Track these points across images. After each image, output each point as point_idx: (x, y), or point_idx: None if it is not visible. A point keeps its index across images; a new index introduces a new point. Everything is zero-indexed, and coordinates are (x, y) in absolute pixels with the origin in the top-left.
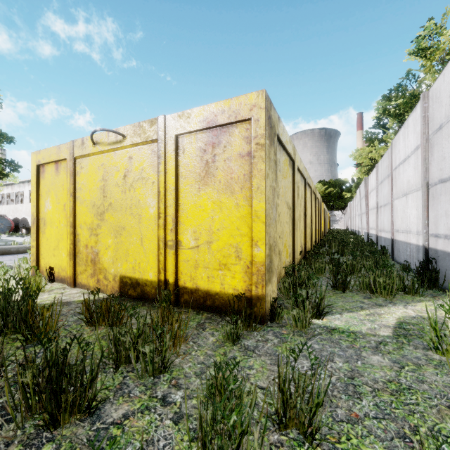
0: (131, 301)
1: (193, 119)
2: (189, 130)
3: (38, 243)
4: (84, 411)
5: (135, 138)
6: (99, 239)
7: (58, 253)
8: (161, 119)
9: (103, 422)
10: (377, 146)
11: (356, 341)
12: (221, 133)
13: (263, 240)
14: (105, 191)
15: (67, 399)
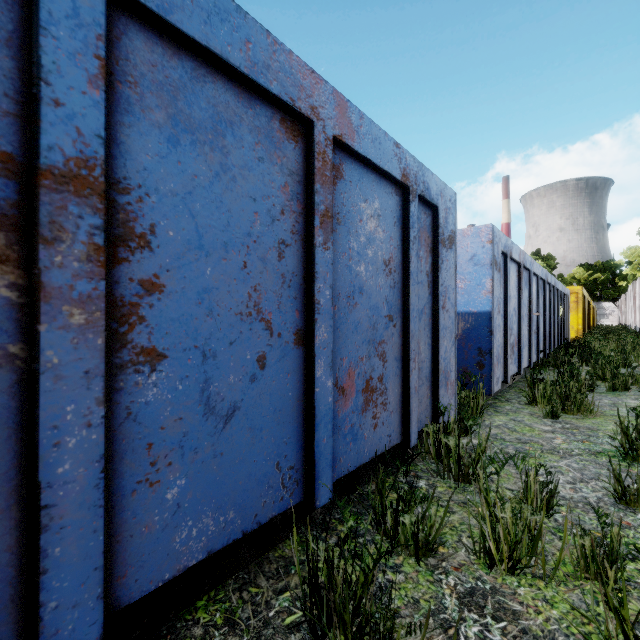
0: None
1: None
2: None
3: None
4: None
5: None
6: None
7: None
8: None
9: None
10: None
11: None
12: None
13: (581, 324)
14: None
15: None
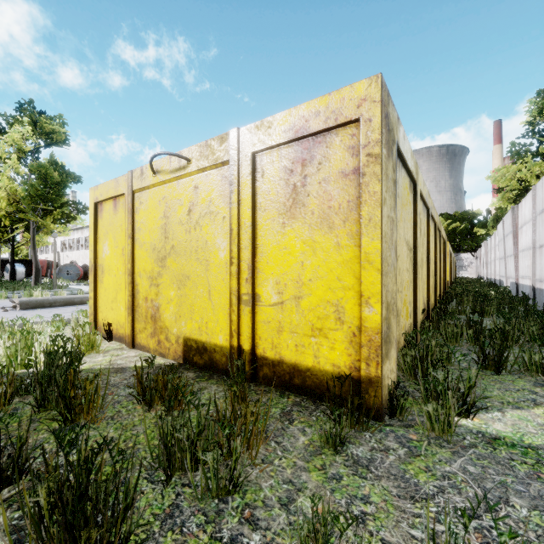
0: (196, 371)
1: (275, 130)
2: (270, 144)
3: (96, 294)
4: None
5: (201, 162)
6: (160, 290)
7: (116, 306)
8: (233, 134)
9: None
10: (529, 162)
11: (542, 465)
12: (314, 144)
13: (378, 297)
14: (166, 231)
15: (90, 536)
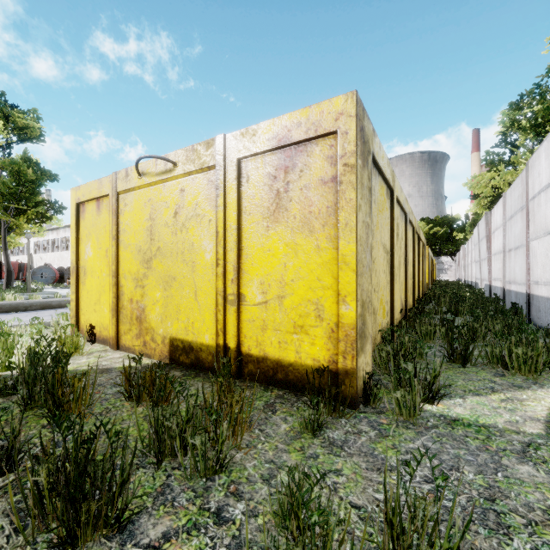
0: (182, 370)
1: (259, 137)
2: (255, 151)
3: (78, 296)
4: (112, 525)
5: (188, 166)
6: (146, 292)
7: (99, 308)
8: (219, 140)
9: (135, 543)
10: (502, 171)
11: (491, 440)
12: (296, 153)
13: (353, 295)
14: (152, 233)
15: (90, 508)
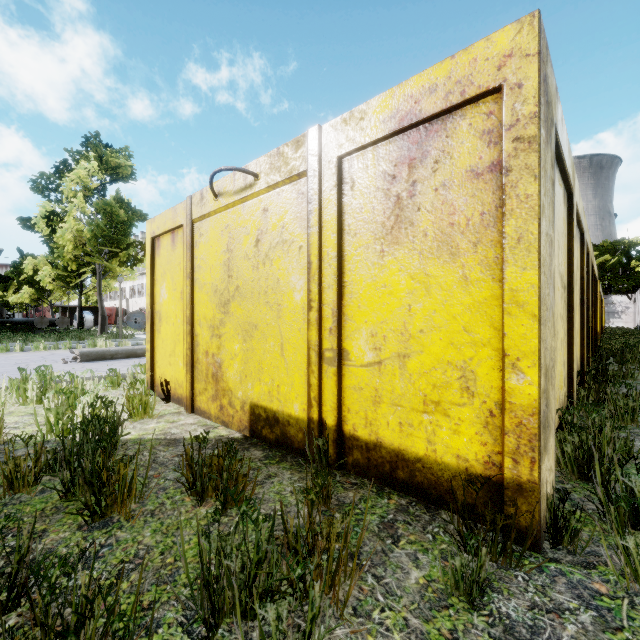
0: (265, 448)
1: (369, 121)
2: (363, 142)
3: (153, 346)
4: None
5: (272, 176)
6: (222, 343)
7: (174, 361)
8: (313, 134)
9: None
10: None
11: None
12: (427, 135)
13: (533, 358)
14: (230, 268)
15: None
